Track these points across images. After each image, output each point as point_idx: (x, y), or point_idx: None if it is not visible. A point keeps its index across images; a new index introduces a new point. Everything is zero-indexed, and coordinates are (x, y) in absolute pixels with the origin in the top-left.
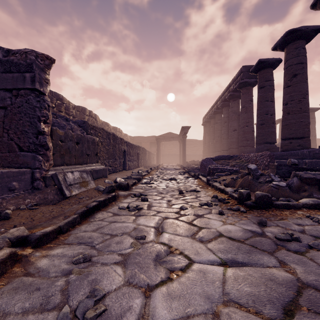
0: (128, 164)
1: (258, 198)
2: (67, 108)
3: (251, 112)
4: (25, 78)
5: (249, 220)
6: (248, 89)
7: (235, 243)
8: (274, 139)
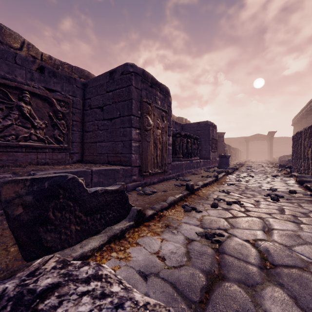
0: (232, 158)
1: (282, 165)
2: None
3: None
4: (221, 139)
5: (277, 168)
6: None
7: (270, 169)
8: None
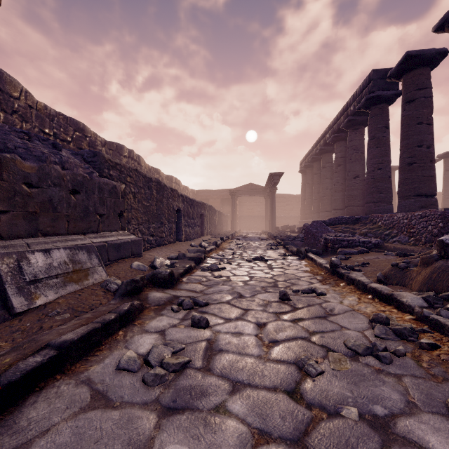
0: (186, 231)
1: None
2: (92, 145)
3: (386, 145)
4: None
5: None
6: (381, 108)
7: None
8: (433, 189)
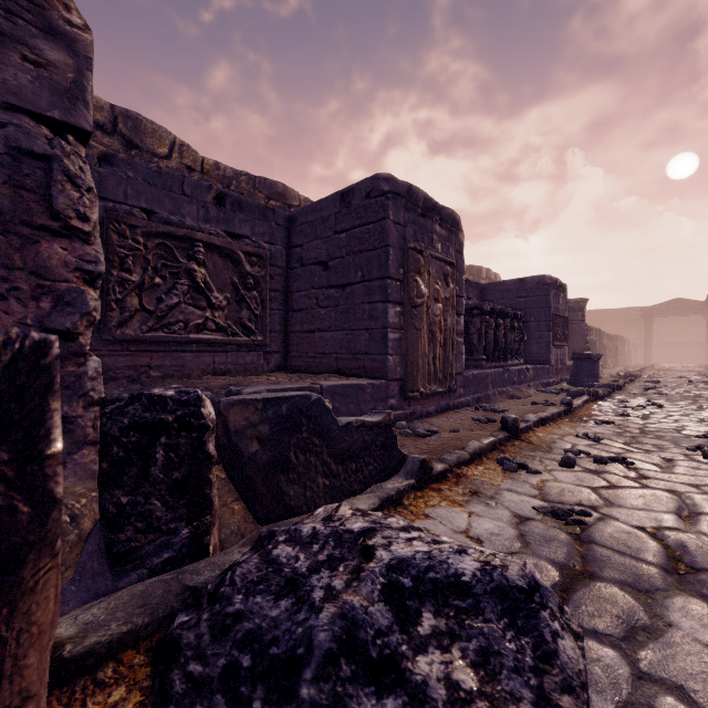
0: (607, 361)
1: None
2: None
3: None
4: (578, 315)
5: None
6: None
7: None
8: None
